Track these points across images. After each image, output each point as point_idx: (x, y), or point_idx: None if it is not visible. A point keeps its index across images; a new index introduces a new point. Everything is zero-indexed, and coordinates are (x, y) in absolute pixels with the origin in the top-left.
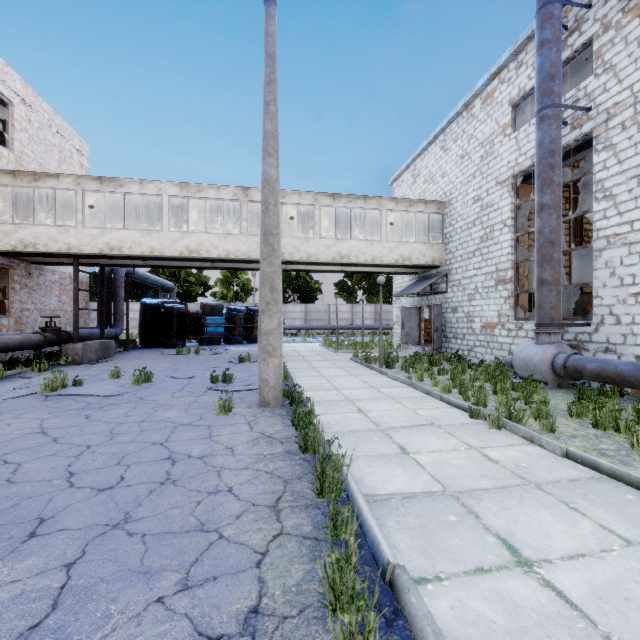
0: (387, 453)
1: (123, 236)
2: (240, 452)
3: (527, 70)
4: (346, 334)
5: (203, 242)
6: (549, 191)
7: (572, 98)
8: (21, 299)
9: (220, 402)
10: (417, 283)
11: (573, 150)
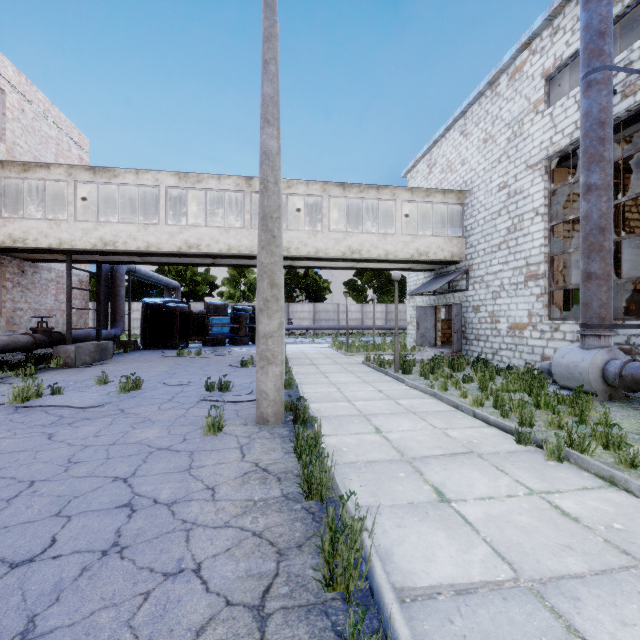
0: (420, 500)
1: (118, 230)
2: (223, 496)
3: (565, 36)
4: (356, 335)
5: (203, 236)
6: (598, 169)
7: (623, 61)
8: (13, 298)
9: (208, 420)
10: (434, 280)
11: (621, 124)
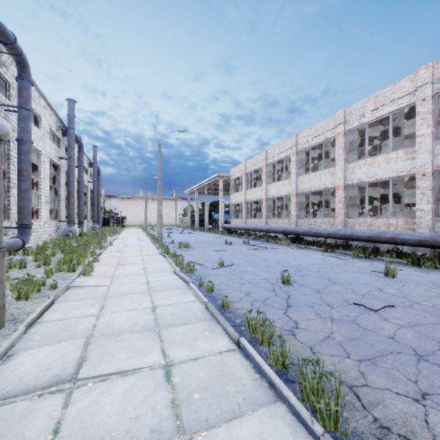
0: None
1: None
2: None
3: None
4: None
5: None
6: None
7: None
8: None
9: None
10: None
11: None
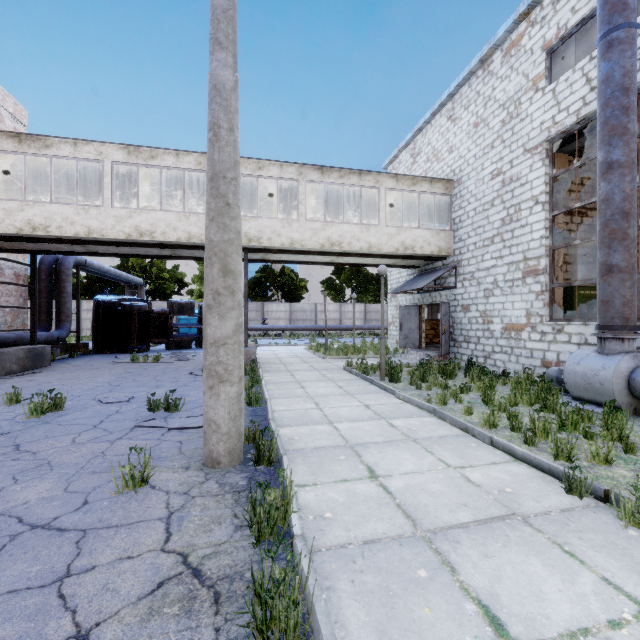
0: None
1: (50, 212)
2: None
3: (570, 1)
4: (334, 335)
5: (157, 222)
6: (621, 143)
7: None
8: None
9: (125, 469)
10: (419, 277)
11: None
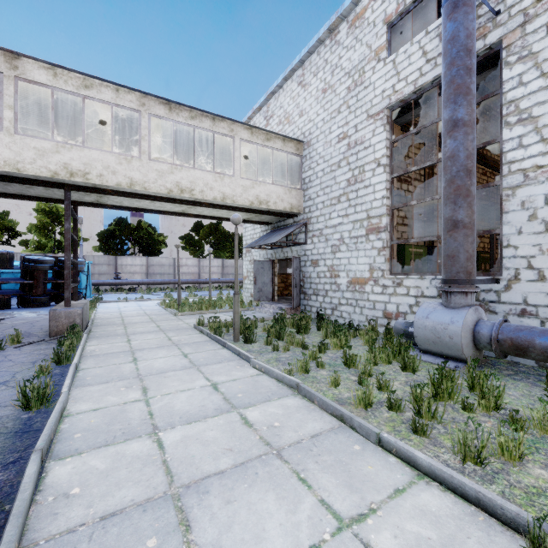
0: None
1: None
2: None
3: None
4: (192, 289)
5: None
6: (466, 102)
7: None
8: None
9: None
10: (272, 233)
11: None
